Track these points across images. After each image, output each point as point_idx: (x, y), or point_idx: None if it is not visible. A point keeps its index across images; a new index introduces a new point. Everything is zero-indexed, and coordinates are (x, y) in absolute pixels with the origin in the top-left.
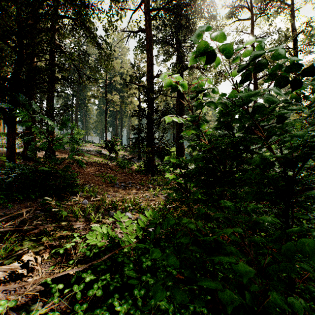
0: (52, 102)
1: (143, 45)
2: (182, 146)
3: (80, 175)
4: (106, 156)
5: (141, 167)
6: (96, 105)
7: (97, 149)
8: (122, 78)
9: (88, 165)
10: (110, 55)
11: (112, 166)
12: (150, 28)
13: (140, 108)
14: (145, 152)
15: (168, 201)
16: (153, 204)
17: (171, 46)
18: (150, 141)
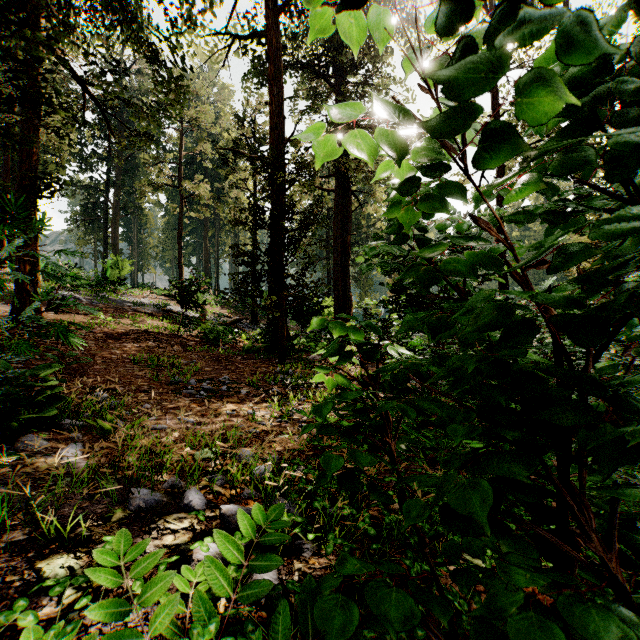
0: (34, 184)
1: (263, 73)
2: (347, 296)
3: (97, 365)
4: (177, 317)
5: (255, 341)
6: (161, 206)
7: (160, 301)
8: (217, 146)
9: (127, 338)
10: (181, 80)
11: (189, 339)
12: (278, 32)
13: (253, 205)
14: (264, 307)
15: (321, 484)
16: (279, 446)
17: (323, 79)
18: (277, 283)
